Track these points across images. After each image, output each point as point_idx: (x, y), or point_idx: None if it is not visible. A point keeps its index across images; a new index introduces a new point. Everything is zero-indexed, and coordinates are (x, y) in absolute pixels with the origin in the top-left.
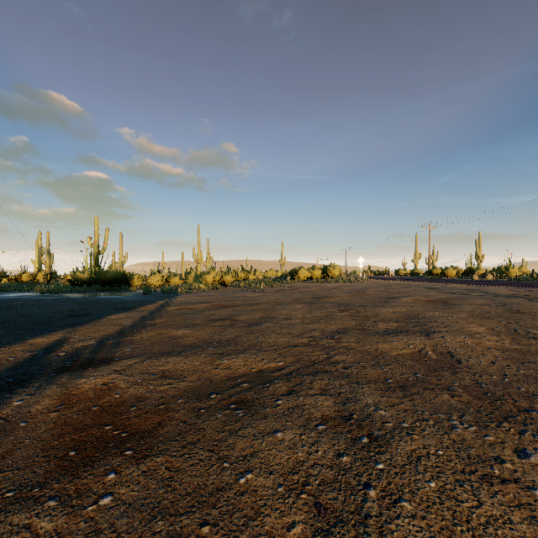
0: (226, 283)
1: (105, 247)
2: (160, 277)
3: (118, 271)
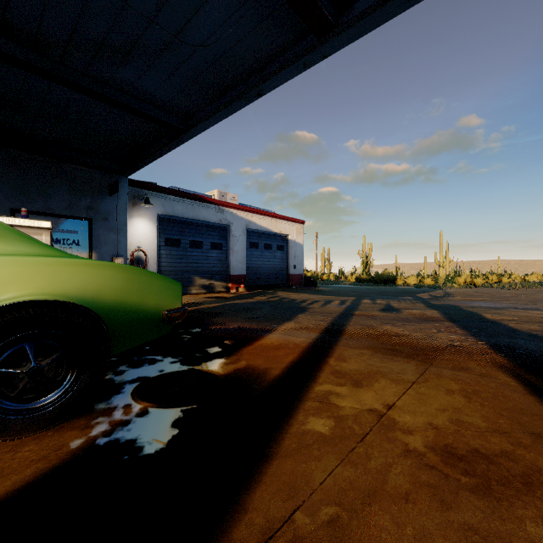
0: (476, 285)
1: (369, 257)
2: (414, 278)
3: (389, 274)
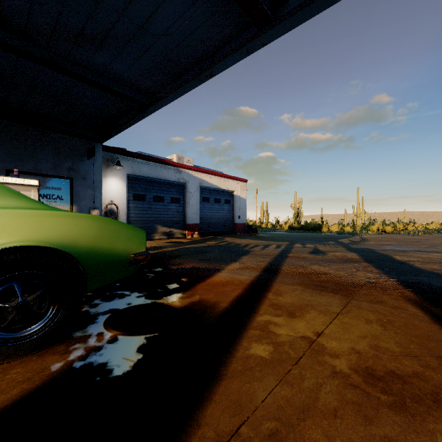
0: (386, 232)
1: (300, 209)
2: (336, 227)
3: (316, 223)
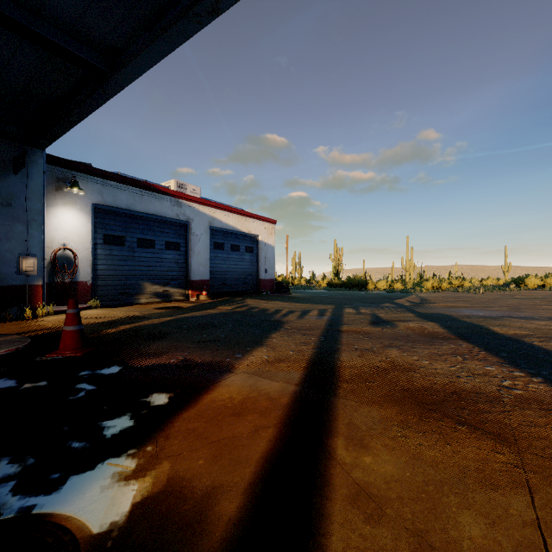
0: (442, 289)
1: (340, 261)
2: (384, 283)
3: (360, 278)
